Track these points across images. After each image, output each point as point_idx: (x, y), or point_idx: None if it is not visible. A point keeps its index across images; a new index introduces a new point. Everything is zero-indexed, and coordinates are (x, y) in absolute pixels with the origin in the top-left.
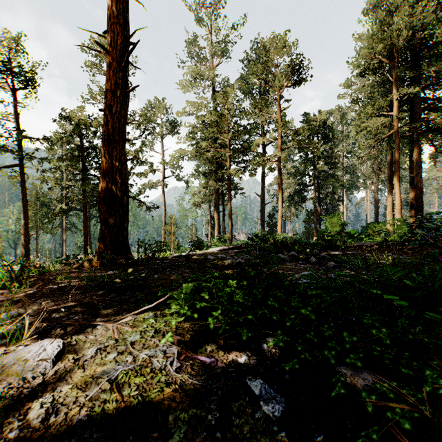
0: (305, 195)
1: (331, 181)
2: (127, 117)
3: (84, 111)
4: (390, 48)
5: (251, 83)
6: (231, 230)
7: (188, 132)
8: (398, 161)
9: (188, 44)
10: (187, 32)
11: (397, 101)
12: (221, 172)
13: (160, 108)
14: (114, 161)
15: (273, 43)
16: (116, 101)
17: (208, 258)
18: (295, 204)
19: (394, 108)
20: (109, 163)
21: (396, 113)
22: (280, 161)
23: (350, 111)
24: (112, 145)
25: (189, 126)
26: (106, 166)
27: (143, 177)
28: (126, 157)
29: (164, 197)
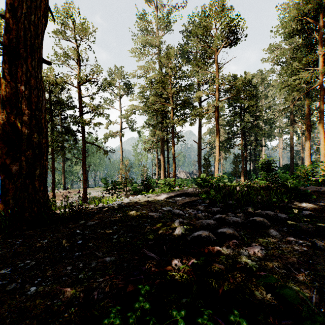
0: (233, 142)
1: (256, 131)
2: (86, 75)
3: (50, 70)
4: (317, 9)
5: (190, 52)
6: (174, 171)
7: (140, 92)
8: (323, 111)
9: (140, 20)
10: (139, 11)
11: (322, 58)
12: (166, 122)
13: (118, 74)
14: (20, 84)
15: (212, 5)
16: (22, 1)
17: (150, 216)
18: (226, 149)
19: (319, 64)
20: (12, 87)
21: (320, 68)
22: (217, 111)
23: (268, 76)
24: (17, 62)
25: (140, 86)
26: (6, 91)
27: (104, 128)
28: (42, 82)
29: (121, 144)
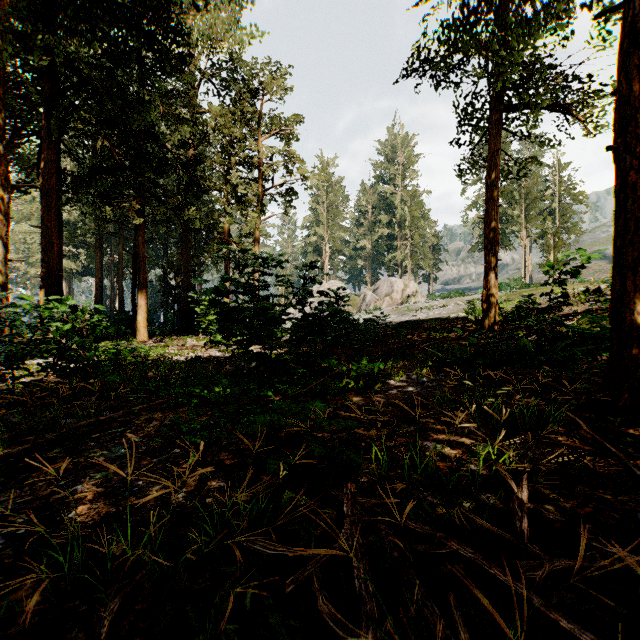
0: None
1: None
2: None
3: None
4: None
5: None
6: None
7: None
8: None
9: None
10: None
11: None
12: None
13: None
14: None
15: None
16: None
17: None
18: None
19: None
20: None
21: None
22: None
23: None
24: None
25: None
26: None
27: None
28: None
29: None
